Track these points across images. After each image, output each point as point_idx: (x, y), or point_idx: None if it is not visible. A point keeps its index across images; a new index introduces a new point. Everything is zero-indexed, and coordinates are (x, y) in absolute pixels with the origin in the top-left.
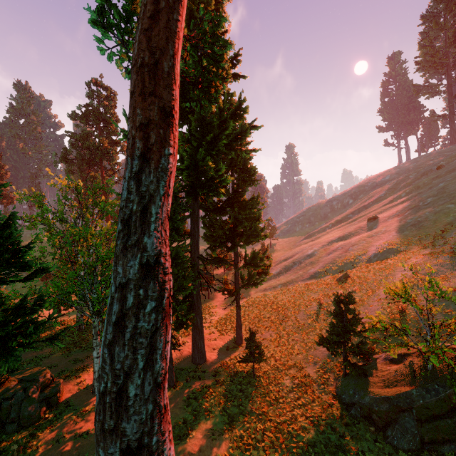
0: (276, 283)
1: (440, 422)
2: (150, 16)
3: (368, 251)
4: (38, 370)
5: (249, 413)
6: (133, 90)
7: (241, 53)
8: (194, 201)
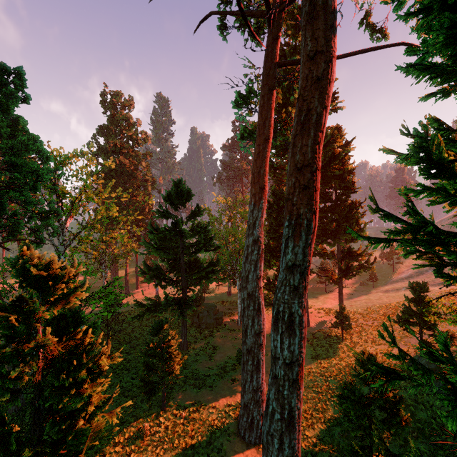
0: (401, 286)
1: None
2: (257, 154)
3: None
4: (212, 304)
5: (331, 356)
6: (251, 181)
7: (338, 92)
8: None
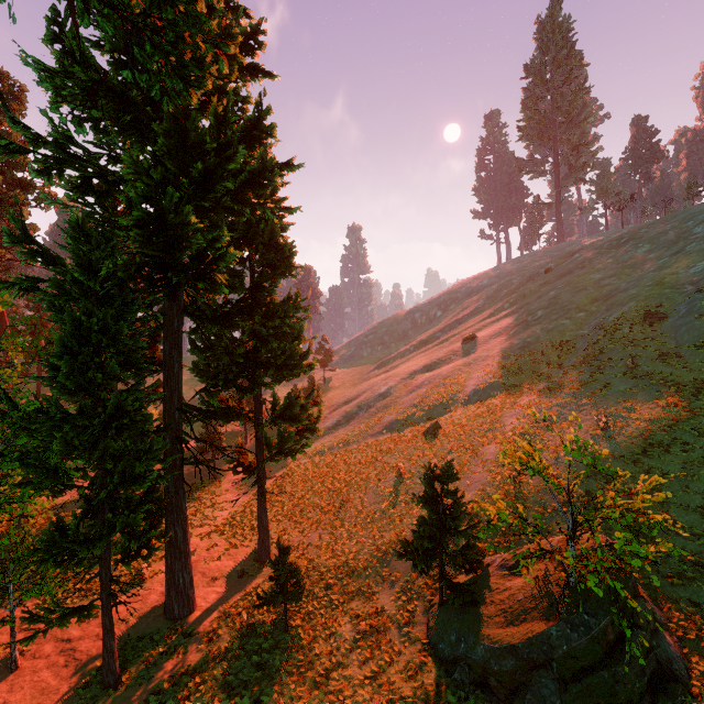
0: (332, 442)
1: (593, 679)
2: None
3: (466, 387)
4: None
5: None
6: None
7: (266, 30)
8: (171, 299)
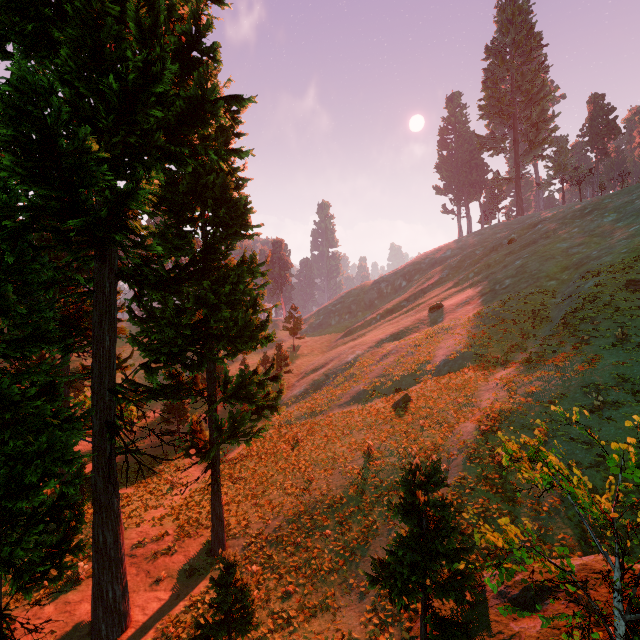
0: (299, 412)
1: None
2: None
3: (435, 357)
4: None
5: None
6: None
7: None
8: (100, 260)
